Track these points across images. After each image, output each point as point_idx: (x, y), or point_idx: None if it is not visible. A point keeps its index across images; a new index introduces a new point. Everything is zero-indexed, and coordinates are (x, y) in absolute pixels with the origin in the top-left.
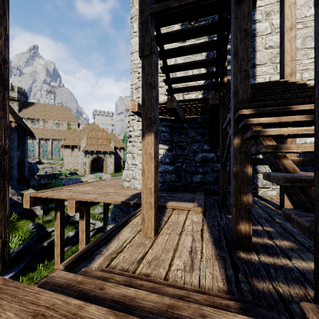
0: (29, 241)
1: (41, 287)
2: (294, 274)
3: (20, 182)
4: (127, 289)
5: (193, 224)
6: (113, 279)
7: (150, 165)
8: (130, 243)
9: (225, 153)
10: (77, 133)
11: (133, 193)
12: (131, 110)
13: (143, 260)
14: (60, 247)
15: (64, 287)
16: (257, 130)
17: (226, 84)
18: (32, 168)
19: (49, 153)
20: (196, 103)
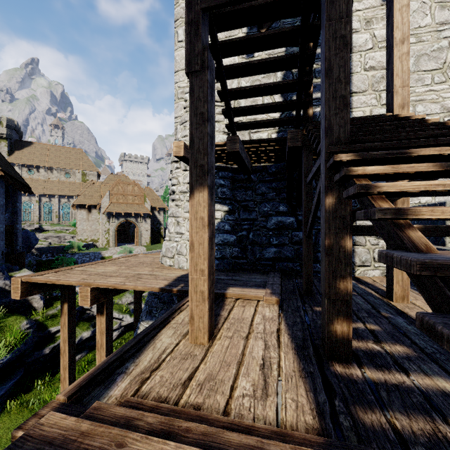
0: (22, 348)
1: (17, 446)
2: (415, 398)
3: (8, 259)
4: (164, 444)
5: (265, 322)
6: (143, 421)
7: (202, 235)
8: (171, 355)
9: (310, 217)
10: (95, 187)
11: (177, 275)
12: (175, 154)
13: (192, 381)
14: (68, 356)
15: (57, 445)
16: (365, 184)
17: (312, 118)
18: (27, 238)
19: (55, 216)
20: (269, 146)
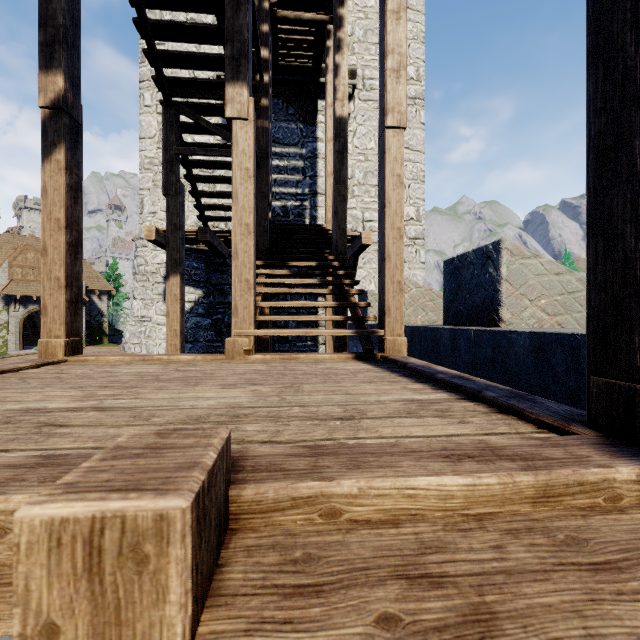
0: None
1: None
2: None
3: None
4: None
5: None
6: None
7: (175, 307)
8: None
9: None
10: None
11: None
12: (146, 237)
13: None
14: None
15: None
16: None
17: (270, 221)
18: None
19: None
20: None
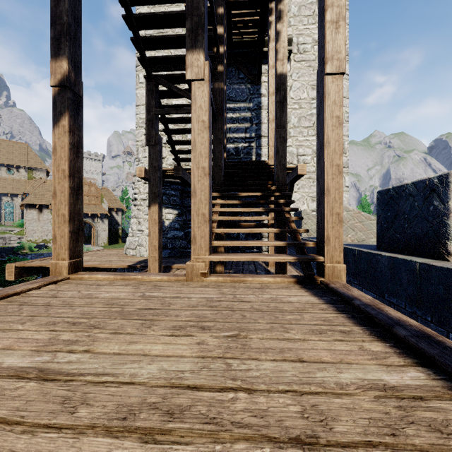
0: None
1: None
2: None
3: None
4: None
5: None
6: None
7: (155, 228)
8: None
9: None
10: (47, 186)
11: (139, 260)
12: (138, 175)
13: None
14: None
15: None
16: None
17: (225, 159)
18: None
19: None
20: None
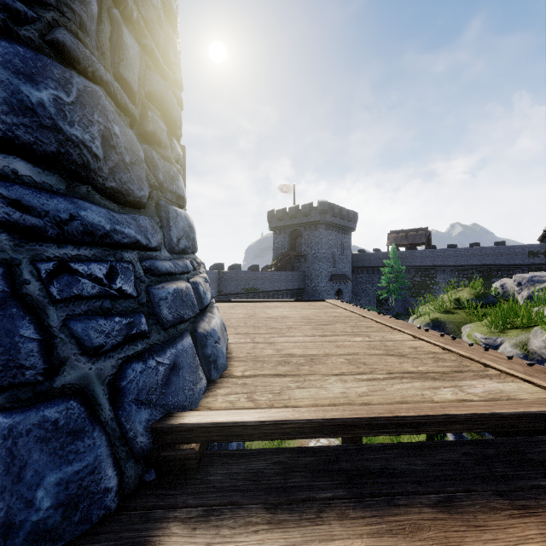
0: None
1: None
2: None
3: None
4: None
5: None
6: None
7: None
8: None
9: None
10: None
11: None
12: None
13: None
14: None
15: None
16: None
17: None
18: None
19: None
20: None
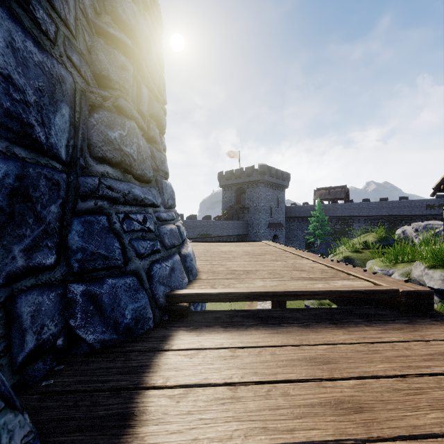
0: None
1: None
2: None
3: None
4: None
5: None
6: None
7: None
8: None
9: None
10: None
11: None
12: None
13: None
14: None
15: None
16: None
17: None
18: None
19: None
20: None
